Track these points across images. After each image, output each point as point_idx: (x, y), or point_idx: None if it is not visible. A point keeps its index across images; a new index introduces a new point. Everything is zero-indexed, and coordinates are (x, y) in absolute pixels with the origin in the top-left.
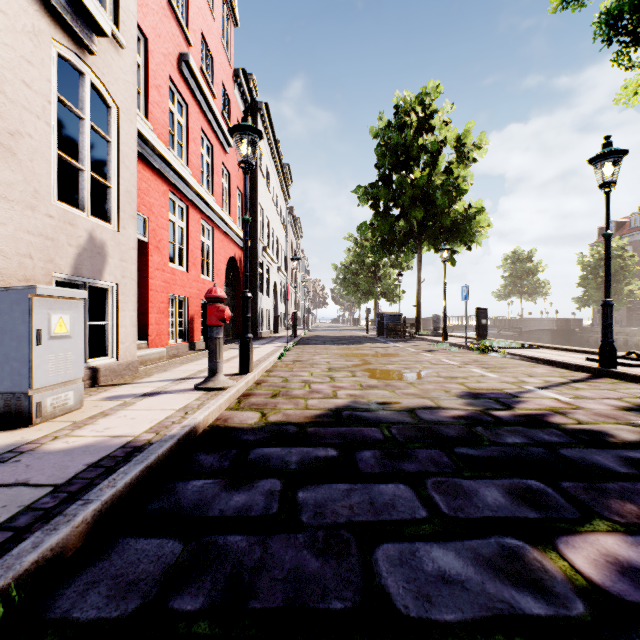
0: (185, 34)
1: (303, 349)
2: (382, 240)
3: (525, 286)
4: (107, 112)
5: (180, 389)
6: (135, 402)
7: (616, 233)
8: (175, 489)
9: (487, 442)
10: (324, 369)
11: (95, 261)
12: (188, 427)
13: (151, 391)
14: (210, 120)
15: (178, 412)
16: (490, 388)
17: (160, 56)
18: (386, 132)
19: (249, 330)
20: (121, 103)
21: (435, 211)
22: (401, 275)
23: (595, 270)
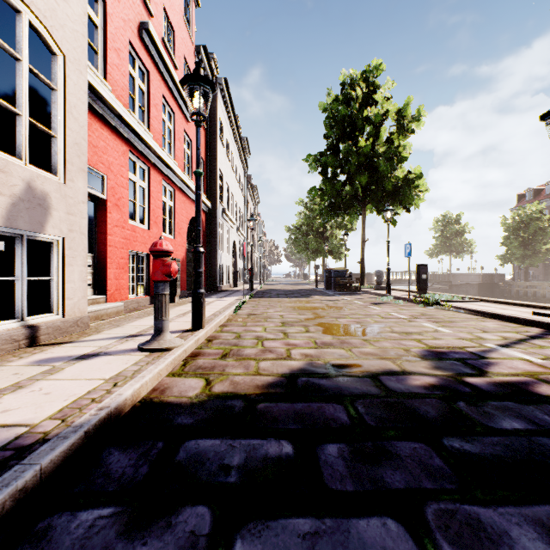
0: (146, 4)
1: (258, 302)
2: (330, 203)
3: (454, 245)
4: (52, 59)
5: (122, 349)
6: (64, 368)
7: (533, 199)
8: (49, 532)
9: (480, 428)
10: (277, 323)
11: (35, 213)
12: (105, 410)
13: (90, 352)
14: (172, 89)
15: (106, 383)
16: (450, 346)
17: (119, 20)
18: (334, 105)
19: (201, 285)
20: (68, 51)
21: (378, 177)
22: (347, 235)
23: (516, 231)
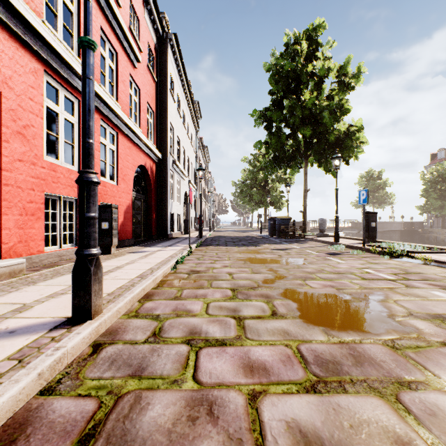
0: None
1: (205, 252)
2: (274, 156)
3: (376, 197)
4: None
5: None
6: None
7: (445, 157)
8: None
9: None
10: (226, 291)
11: None
12: None
13: None
14: (112, 24)
15: None
16: None
17: None
18: (279, 61)
19: (91, 241)
20: None
21: (321, 129)
22: (289, 186)
23: (434, 184)
